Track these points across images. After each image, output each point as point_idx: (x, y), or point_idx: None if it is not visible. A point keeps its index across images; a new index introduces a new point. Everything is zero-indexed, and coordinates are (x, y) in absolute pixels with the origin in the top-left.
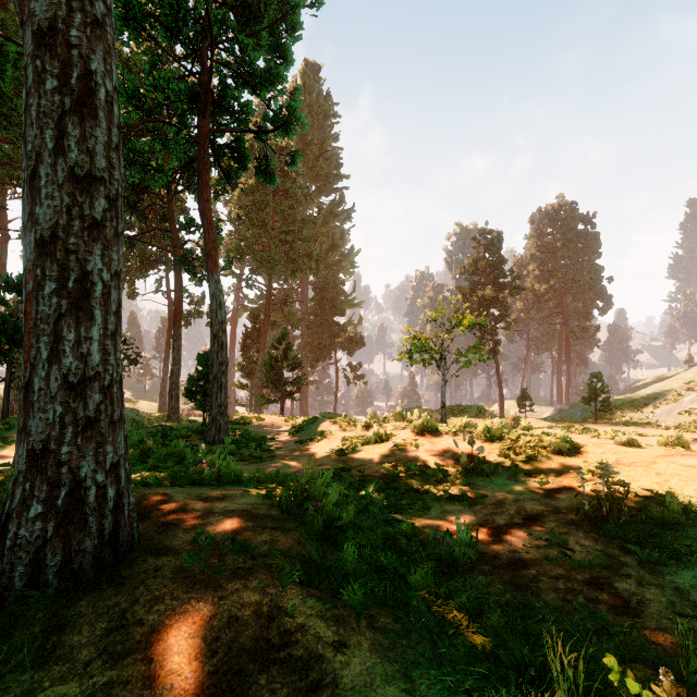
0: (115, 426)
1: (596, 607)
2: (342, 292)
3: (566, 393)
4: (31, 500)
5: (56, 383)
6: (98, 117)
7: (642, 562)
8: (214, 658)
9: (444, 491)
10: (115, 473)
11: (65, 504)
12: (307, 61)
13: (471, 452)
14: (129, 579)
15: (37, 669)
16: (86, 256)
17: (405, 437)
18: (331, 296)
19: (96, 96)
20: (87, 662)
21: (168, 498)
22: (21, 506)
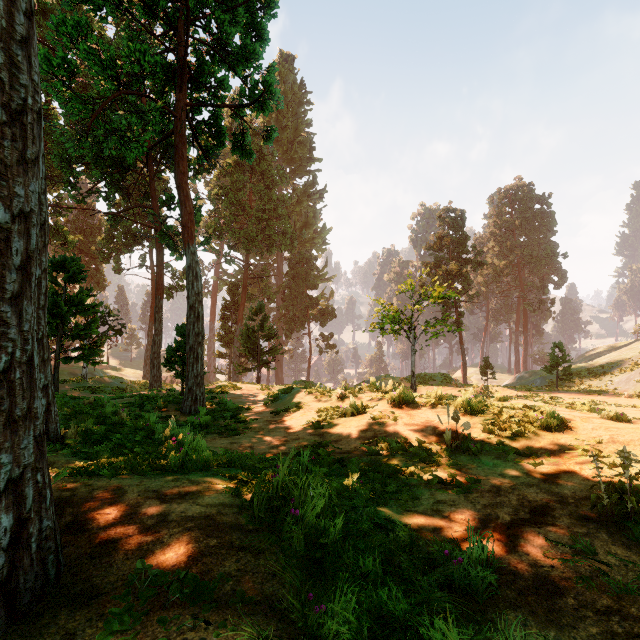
0: (18, 425)
1: None
2: (315, 267)
3: (524, 362)
4: None
5: None
6: None
7: None
8: None
9: (432, 474)
10: (16, 491)
11: None
12: (282, 52)
13: (452, 426)
14: None
15: None
16: None
17: (382, 409)
18: (305, 271)
19: None
20: None
21: (120, 494)
22: None
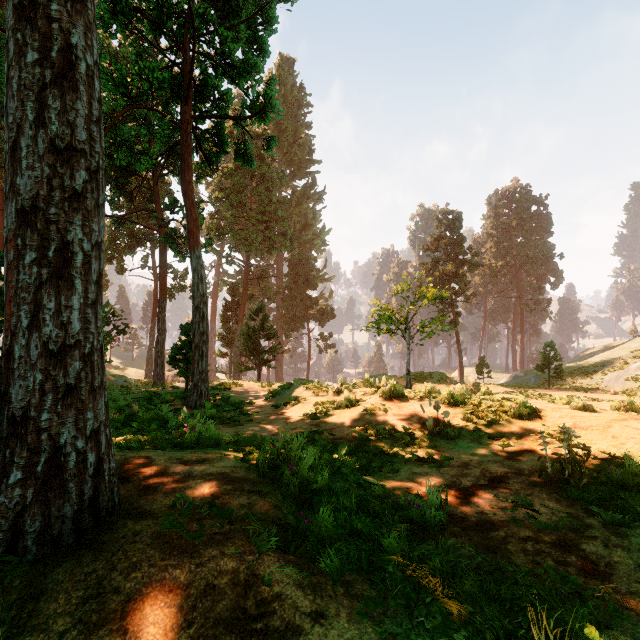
0: (96, 393)
1: (565, 569)
2: (314, 268)
3: (521, 361)
4: (10, 466)
5: (36, 351)
6: (79, 90)
7: (606, 524)
8: (189, 629)
9: (412, 454)
10: (96, 439)
11: (45, 471)
12: (282, 55)
13: (436, 416)
14: (107, 545)
15: (11, 639)
16: (66, 226)
17: (374, 402)
18: (304, 272)
19: (76, 69)
20: (62, 633)
21: (150, 461)
22: (0, 473)
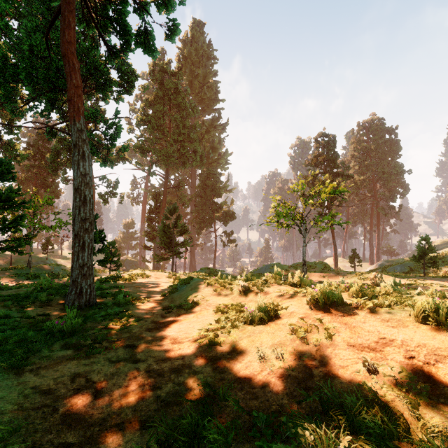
0: None
1: None
2: (219, 181)
3: (377, 253)
4: None
5: None
6: None
7: None
8: None
9: None
10: None
11: None
12: (195, 19)
13: (437, 356)
14: None
15: None
16: None
17: (301, 312)
18: (211, 183)
19: None
20: None
21: None
22: None
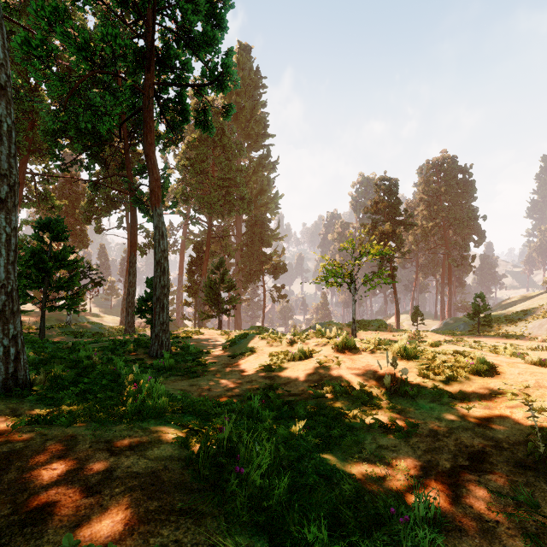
0: None
1: None
2: (269, 228)
3: (449, 309)
4: None
5: None
6: None
7: None
8: None
9: (373, 417)
10: None
11: None
12: (241, 43)
13: (390, 370)
14: None
15: None
16: None
17: (327, 354)
18: (260, 231)
19: None
20: None
21: (71, 445)
22: None
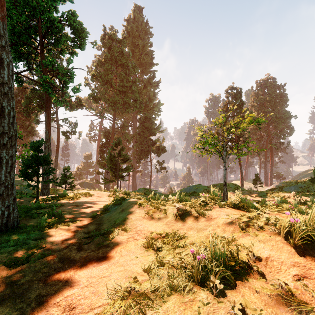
0: None
1: None
2: (154, 124)
3: (270, 177)
4: None
5: None
6: None
7: None
8: None
9: None
10: None
11: None
12: (136, 4)
13: None
14: None
15: None
16: None
17: (288, 262)
18: (148, 125)
19: None
20: None
21: None
22: None
